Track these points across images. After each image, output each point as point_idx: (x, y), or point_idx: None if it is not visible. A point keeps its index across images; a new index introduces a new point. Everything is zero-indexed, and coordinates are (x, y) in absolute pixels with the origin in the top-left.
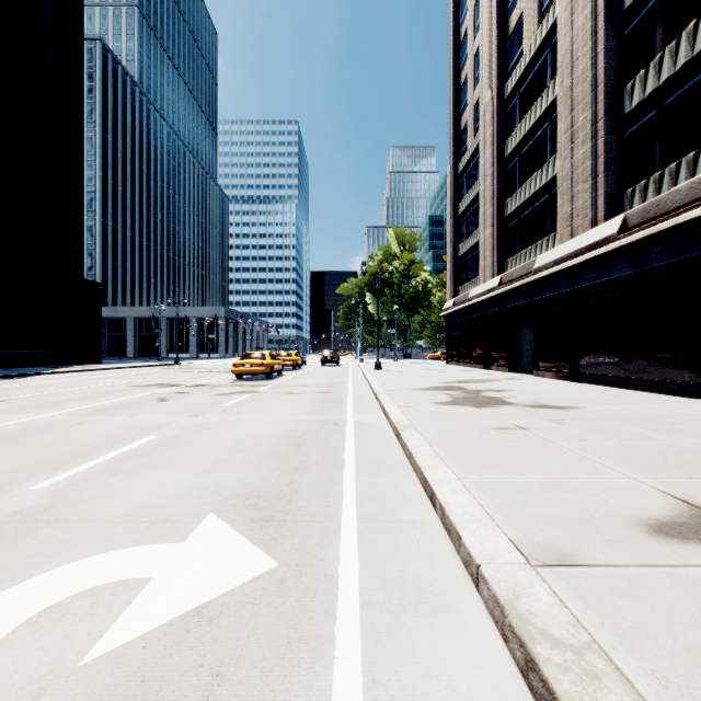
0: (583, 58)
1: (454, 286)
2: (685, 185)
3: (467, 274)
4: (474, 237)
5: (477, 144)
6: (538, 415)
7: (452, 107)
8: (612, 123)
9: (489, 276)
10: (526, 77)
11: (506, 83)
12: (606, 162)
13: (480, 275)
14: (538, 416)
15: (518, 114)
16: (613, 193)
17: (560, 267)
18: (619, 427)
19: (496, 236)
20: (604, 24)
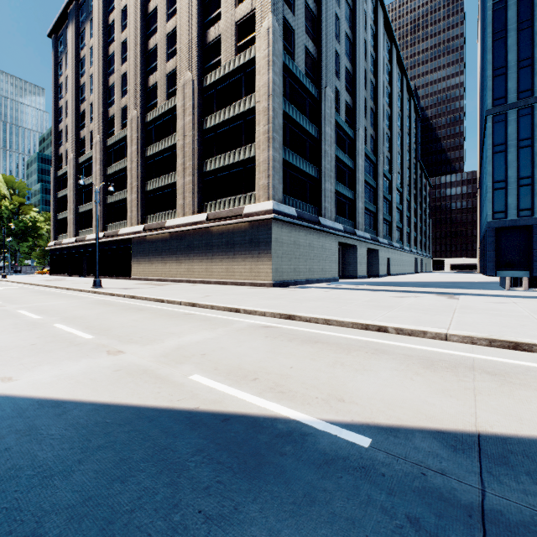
0: (98, 180)
1: (55, 234)
2: (113, 231)
3: (63, 230)
4: (66, 214)
5: (67, 170)
6: (67, 281)
7: (54, 139)
8: (105, 204)
9: (72, 236)
10: (87, 162)
11: (79, 158)
12: (103, 215)
13: (68, 234)
14: (66, 281)
15: (84, 174)
16: (106, 224)
17: (92, 242)
18: (80, 281)
19: (75, 219)
20: (102, 175)
